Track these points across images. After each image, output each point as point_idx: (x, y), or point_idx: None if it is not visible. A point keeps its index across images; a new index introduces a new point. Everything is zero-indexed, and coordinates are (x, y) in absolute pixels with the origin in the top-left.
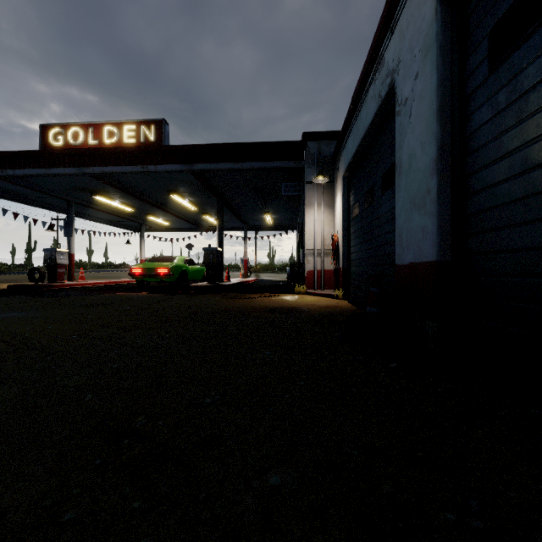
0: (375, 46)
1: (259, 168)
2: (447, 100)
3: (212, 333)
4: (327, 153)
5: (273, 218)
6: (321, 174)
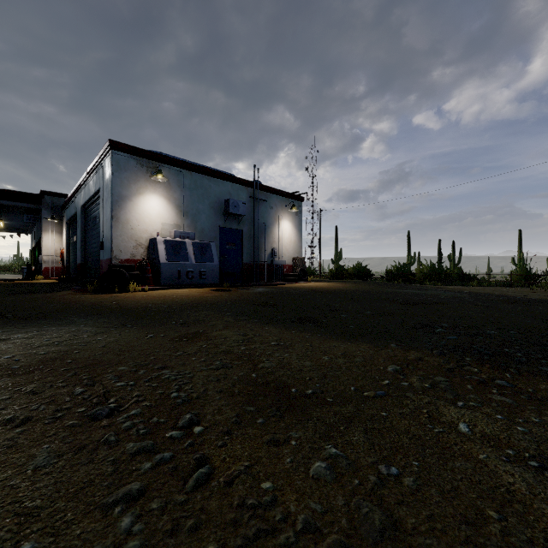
0: (73, 194)
1: (6, 204)
2: (83, 229)
3: (5, 285)
4: (58, 204)
5: (5, 223)
6: (53, 217)
